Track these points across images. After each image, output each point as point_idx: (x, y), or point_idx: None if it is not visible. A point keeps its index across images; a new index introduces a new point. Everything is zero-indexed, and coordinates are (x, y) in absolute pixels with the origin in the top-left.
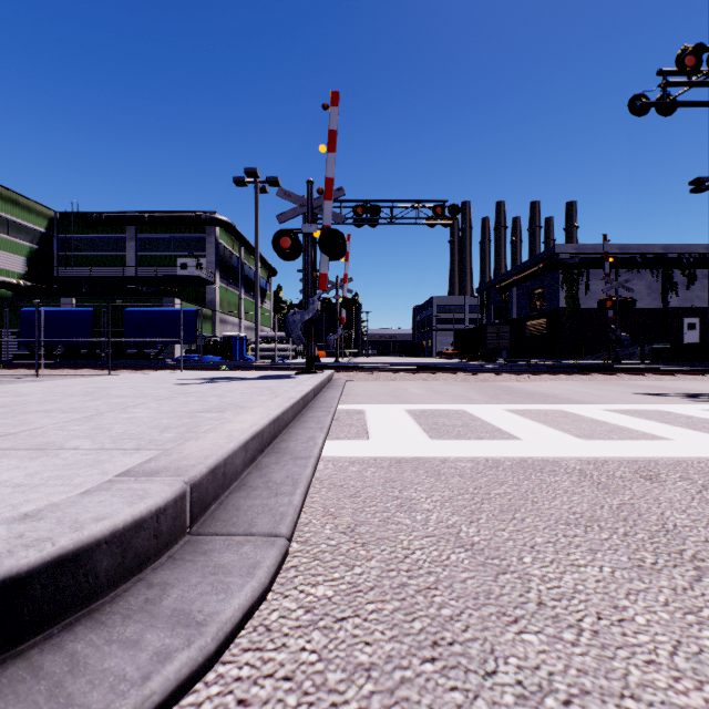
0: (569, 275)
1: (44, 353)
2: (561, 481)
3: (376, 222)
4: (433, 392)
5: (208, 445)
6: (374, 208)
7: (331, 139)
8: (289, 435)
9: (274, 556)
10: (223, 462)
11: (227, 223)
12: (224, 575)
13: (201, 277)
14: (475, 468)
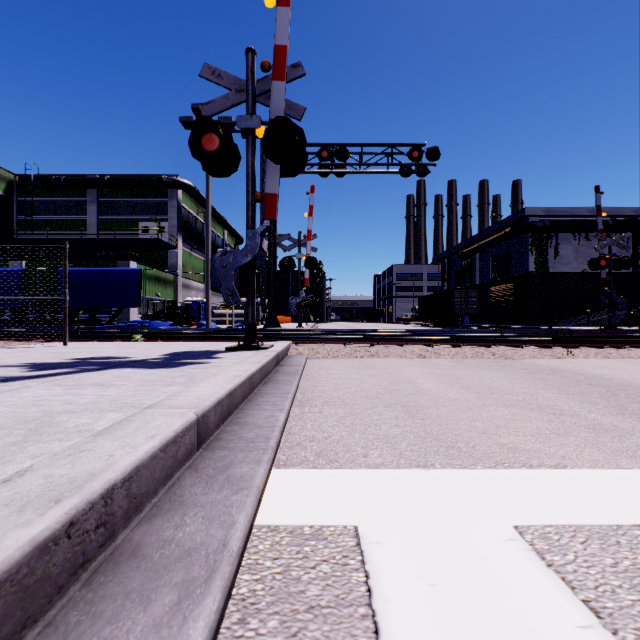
0: (539, 238)
1: None
2: None
3: (343, 171)
4: (473, 392)
5: None
6: (342, 152)
7: None
8: None
9: None
10: None
11: (190, 186)
12: None
13: (161, 240)
14: None
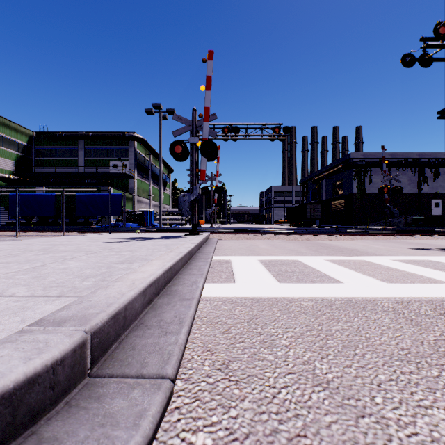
0: (359, 172)
1: (25, 222)
2: (382, 318)
3: (236, 137)
4: (275, 247)
5: (114, 293)
6: (236, 129)
7: (208, 81)
8: (179, 280)
9: (159, 402)
10: (123, 308)
11: (142, 139)
12: (111, 427)
13: (125, 173)
14: (315, 306)
